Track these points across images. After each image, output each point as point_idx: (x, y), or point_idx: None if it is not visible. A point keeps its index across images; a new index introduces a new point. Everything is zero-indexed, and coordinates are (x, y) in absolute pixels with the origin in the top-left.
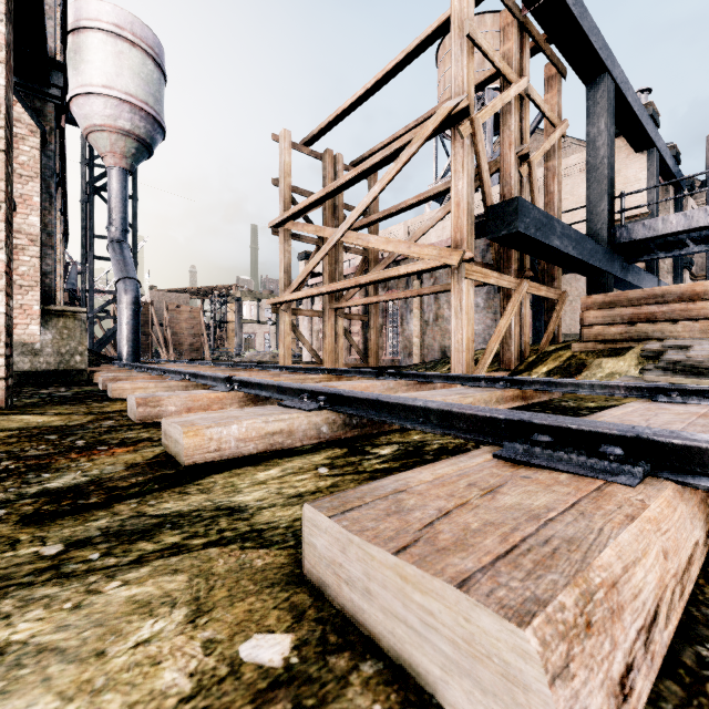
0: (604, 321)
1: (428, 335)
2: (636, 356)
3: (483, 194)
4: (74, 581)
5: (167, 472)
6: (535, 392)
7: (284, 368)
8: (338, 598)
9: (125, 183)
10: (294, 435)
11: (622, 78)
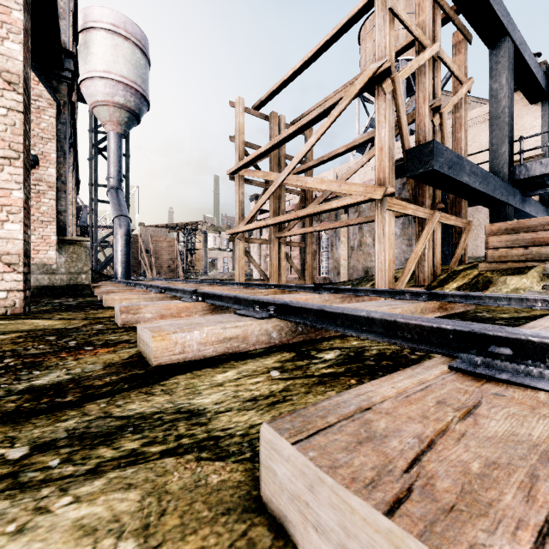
0: (507, 245)
1: (353, 258)
2: (538, 274)
3: (402, 140)
4: (27, 493)
5: (138, 372)
6: (453, 304)
7: (239, 284)
8: (304, 542)
9: (120, 144)
10: (248, 340)
11: (520, 40)
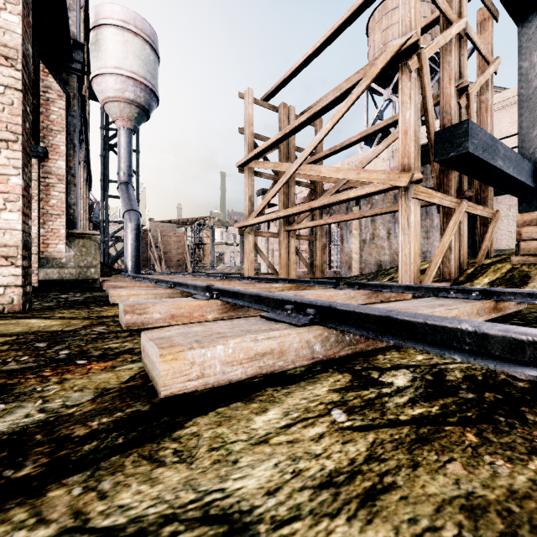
0: None
1: (365, 251)
2: None
3: (427, 123)
4: None
5: (139, 408)
6: (507, 303)
7: (250, 278)
8: None
9: (130, 139)
10: (285, 356)
11: None
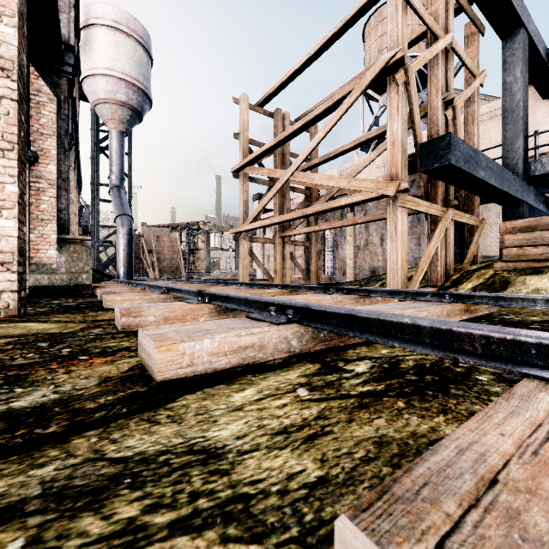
0: (524, 243)
1: (359, 257)
2: None
3: (414, 134)
4: None
5: (138, 390)
6: (478, 306)
7: (244, 284)
8: None
9: (122, 142)
10: (265, 349)
11: (535, 31)
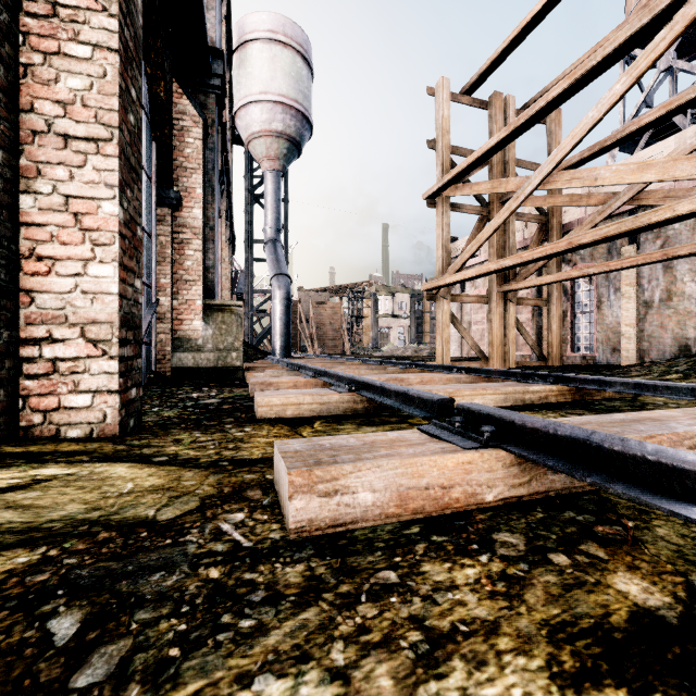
0: None
1: (650, 321)
2: None
3: None
4: None
5: None
6: None
7: (463, 370)
8: None
9: (278, 184)
10: None
11: None
